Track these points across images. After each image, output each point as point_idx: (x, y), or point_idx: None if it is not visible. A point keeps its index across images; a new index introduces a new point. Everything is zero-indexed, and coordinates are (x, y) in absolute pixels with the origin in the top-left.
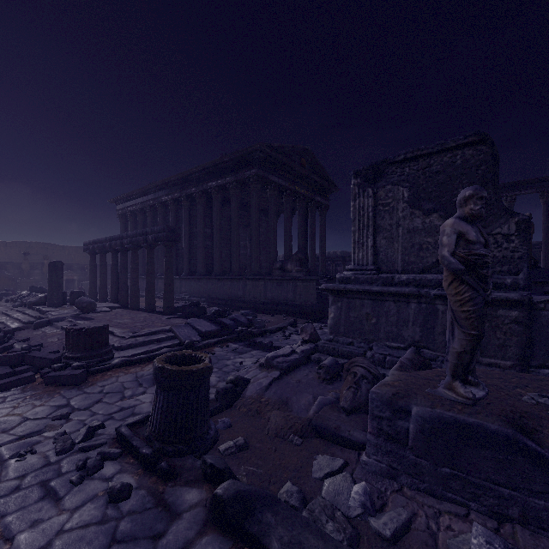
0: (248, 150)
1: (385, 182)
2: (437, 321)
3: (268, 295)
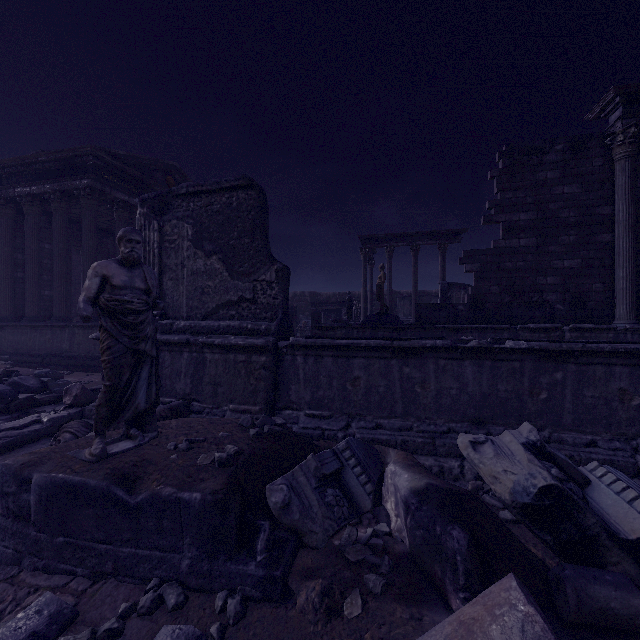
0: (75, 152)
1: (172, 215)
2: (205, 370)
3: None
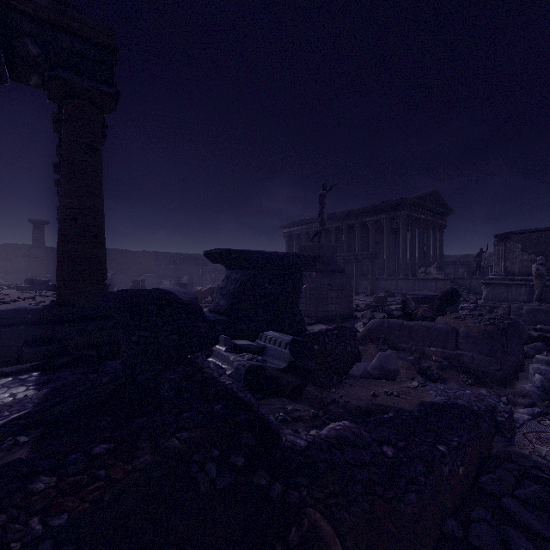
0: (401, 200)
1: (510, 240)
2: (533, 293)
3: (415, 289)
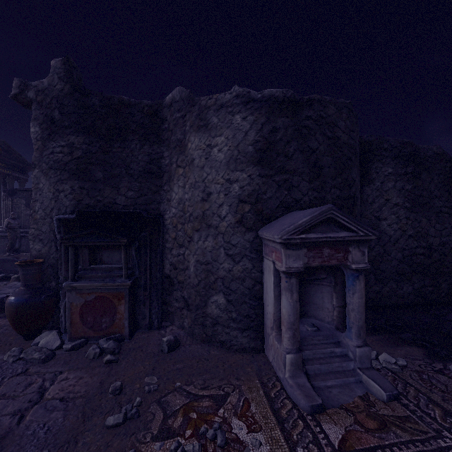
0: None
1: (17, 196)
2: None
3: None
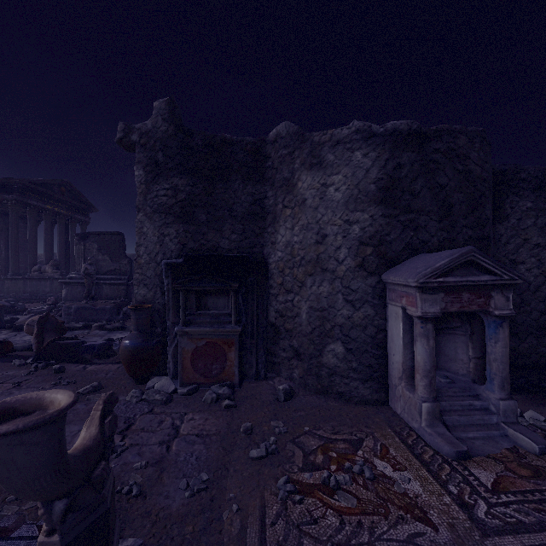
0: (7, 180)
1: (89, 240)
2: (103, 291)
3: (27, 290)
